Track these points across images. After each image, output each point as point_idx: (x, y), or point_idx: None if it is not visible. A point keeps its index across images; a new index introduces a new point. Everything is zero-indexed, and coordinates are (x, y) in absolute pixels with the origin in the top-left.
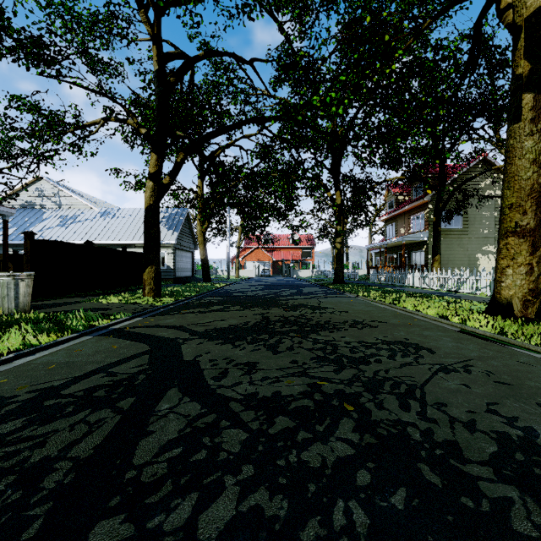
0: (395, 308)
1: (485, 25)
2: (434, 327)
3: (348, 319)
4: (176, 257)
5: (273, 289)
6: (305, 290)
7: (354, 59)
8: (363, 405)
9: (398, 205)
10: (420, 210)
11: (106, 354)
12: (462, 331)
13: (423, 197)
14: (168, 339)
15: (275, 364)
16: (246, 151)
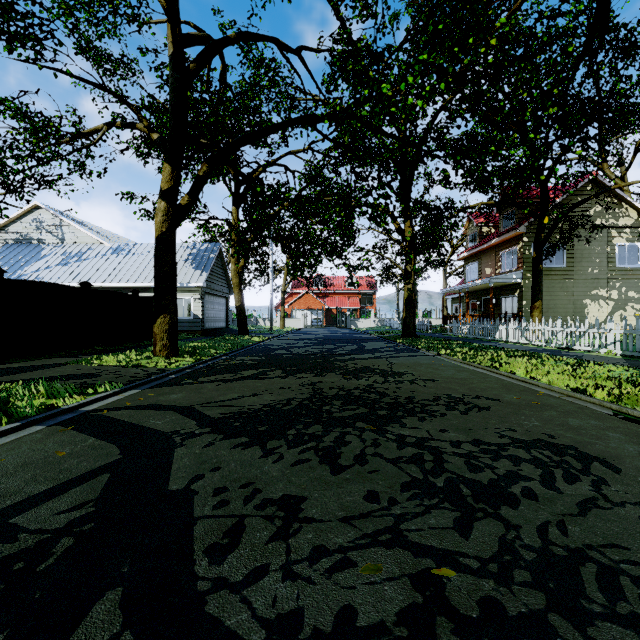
0: (498, 373)
1: None
2: (578, 409)
3: (440, 394)
4: (205, 304)
5: (327, 344)
6: (368, 346)
7: (438, 32)
8: None
9: (482, 239)
10: (512, 244)
11: (34, 472)
12: (627, 418)
13: (517, 227)
14: (159, 434)
15: (338, 504)
16: (293, 173)
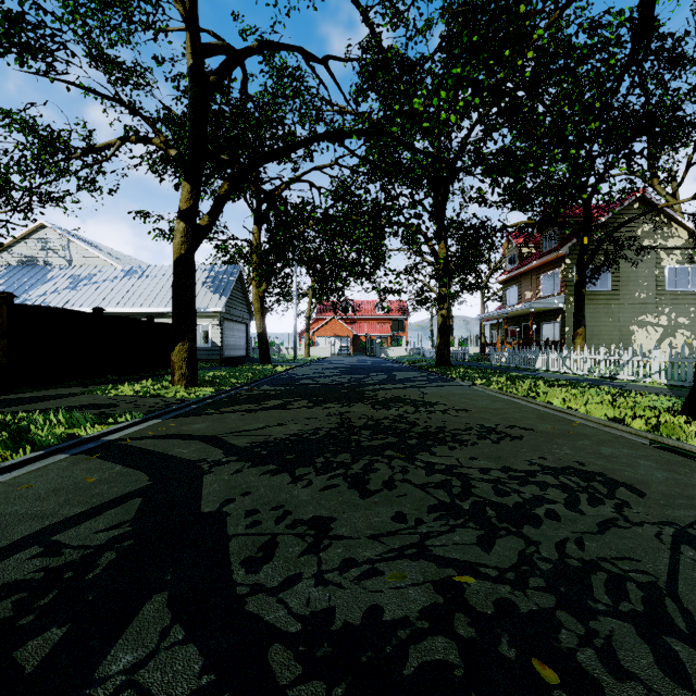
0: (534, 403)
1: (656, 2)
2: (612, 439)
3: (472, 424)
4: (224, 330)
5: (355, 374)
6: (399, 375)
7: (473, 44)
8: (574, 659)
9: (522, 261)
10: (553, 266)
11: (67, 496)
12: (661, 447)
13: (559, 249)
14: (186, 462)
15: (366, 524)
16: (318, 189)
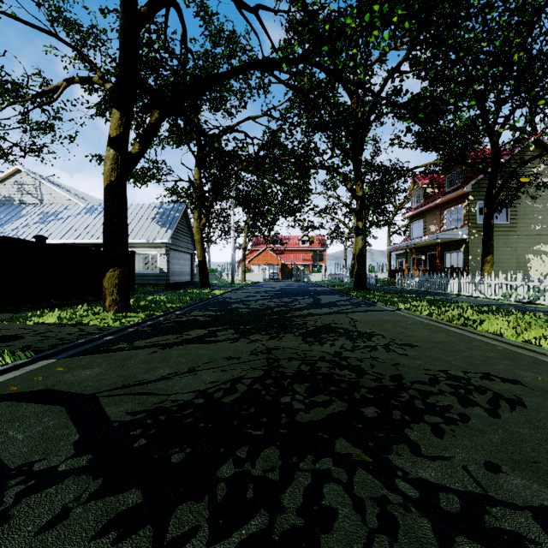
0: (479, 334)
1: None
2: None
3: (434, 371)
4: (170, 259)
5: (283, 297)
6: (323, 299)
7: None
8: None
9: (427, 199)
10: (457, 202)
11: None
12: None
13: (463, 186)
14: None
15: None
16: (252, 139)
